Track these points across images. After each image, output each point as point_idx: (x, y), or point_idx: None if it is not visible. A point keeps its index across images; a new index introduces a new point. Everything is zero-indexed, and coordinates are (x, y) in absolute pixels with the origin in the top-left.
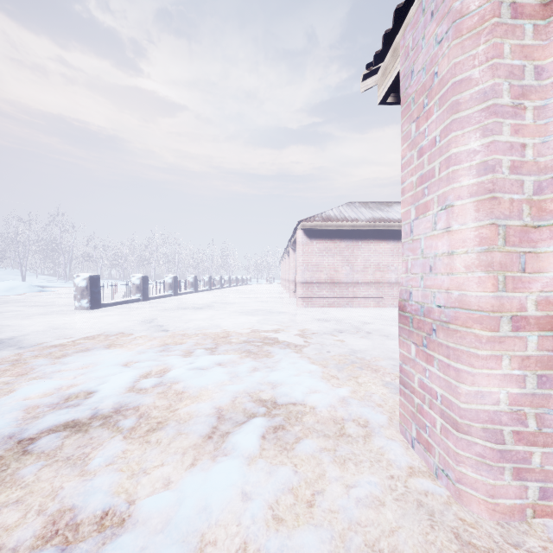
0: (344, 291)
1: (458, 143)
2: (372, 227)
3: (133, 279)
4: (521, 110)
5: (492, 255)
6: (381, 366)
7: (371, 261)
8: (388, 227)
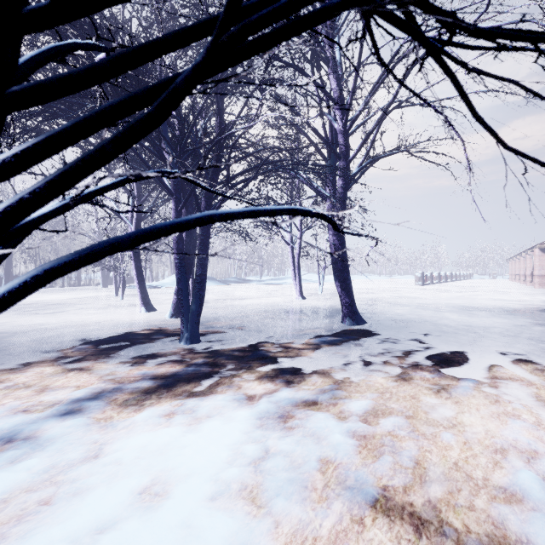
0: None
1: None
2: None
3: (426, 274)
4: None
5: None
6: None
7: None
8: None
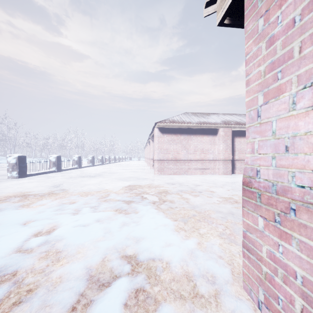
0: (182, 165)
1: None
2: (199, 127)
3: (51, 158)
4: None
5: None
6: (213, 219)
7: (198, 147)
8: (208, 127)
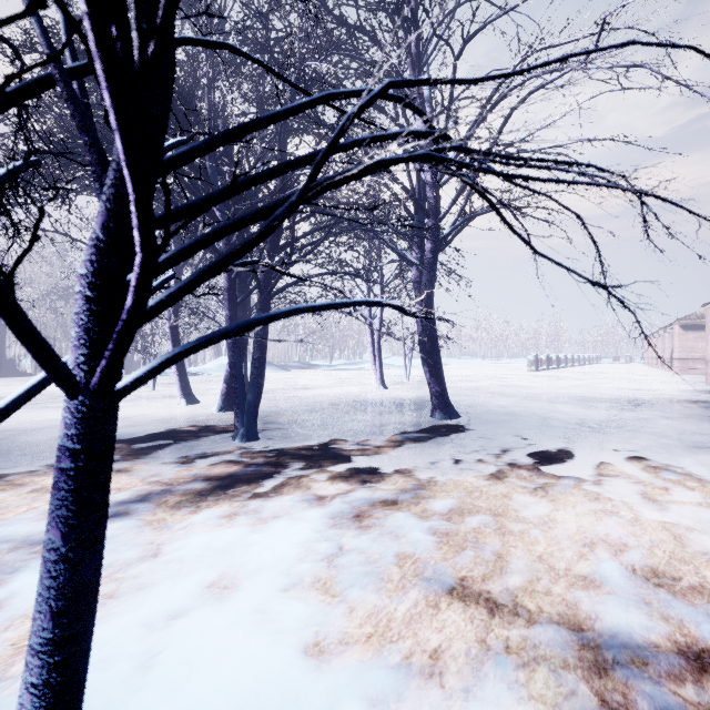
0: None
1: (709, 337)
2: None
3: (541, 357)
4: None
5: None
6: None
7: None
8: None
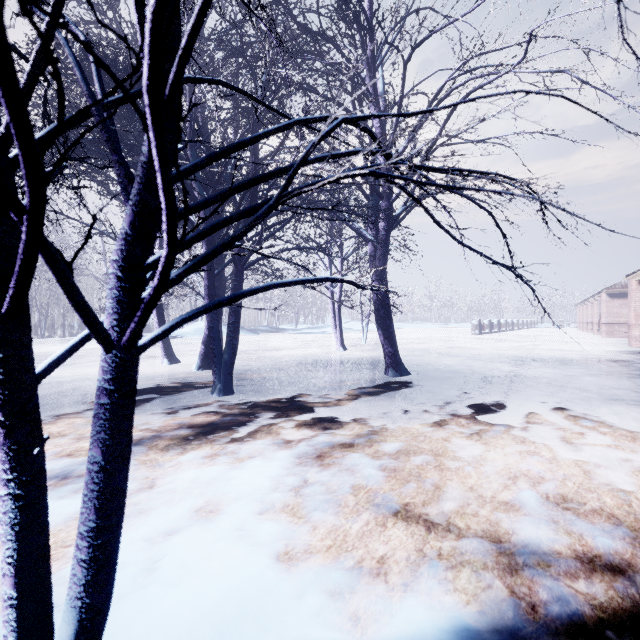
0: None
1: (631, 304)
2: None
3: (484, 321)
4: (639, 301)
5: (635, 318)
6: None
7: None
8: None
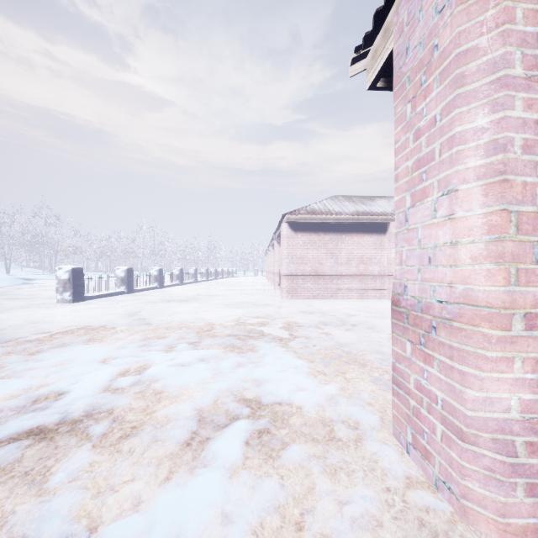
0: (328, 283)
1: (463, 121)
2: (356, 220)
3: (118, 272)
4: (535, 82)
5: (504, 244)
6: (368, 361)
7: (354, 254)
8: (371, 221)
